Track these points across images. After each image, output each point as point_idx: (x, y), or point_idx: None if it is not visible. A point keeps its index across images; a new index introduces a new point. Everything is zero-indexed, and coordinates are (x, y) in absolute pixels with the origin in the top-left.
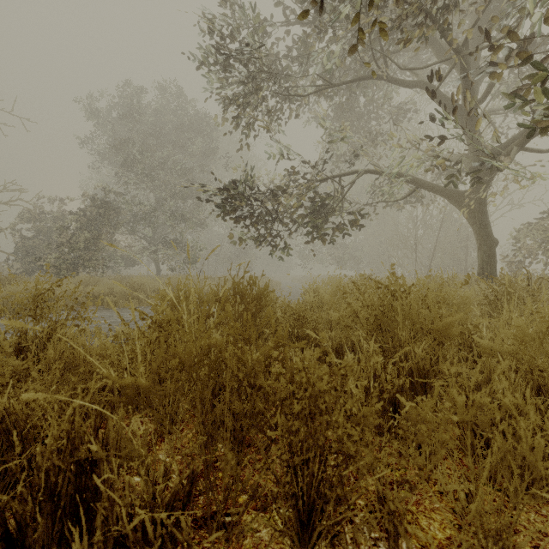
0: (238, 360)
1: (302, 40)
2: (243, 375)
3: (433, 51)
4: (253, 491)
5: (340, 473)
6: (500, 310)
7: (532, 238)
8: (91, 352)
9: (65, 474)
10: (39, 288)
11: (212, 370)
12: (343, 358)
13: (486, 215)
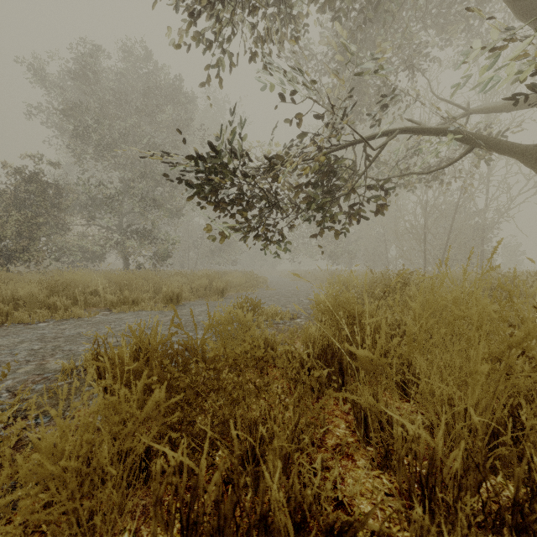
0: None
1: None
2: None
3: None
4: None
5: None
6: None
7: None
8: None
9: None
10: None
11: None
12: None
13: None
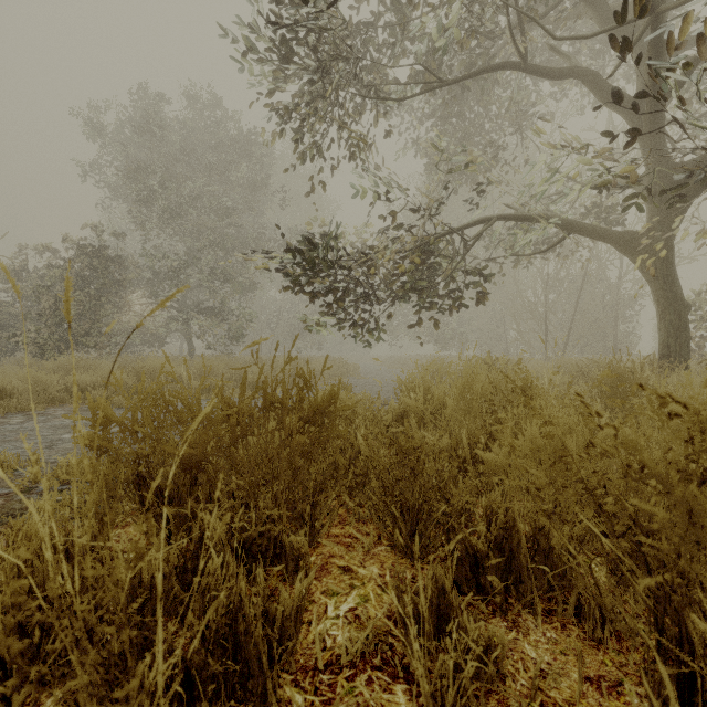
0: None
1: (392, 3)
2: None
3: (593, 16)
4: None
5: None
6: None
7: None
8: None
9: None
10: None
11: None
12: (514, 565)
13: (674, 266)
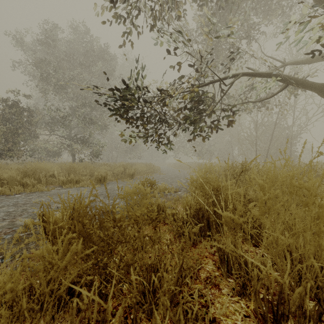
0: None
1: None
2: None
3: None
4: None
5: None
6: None
7: None
8: None
9: None
10: None
11: None
12: None
13: None
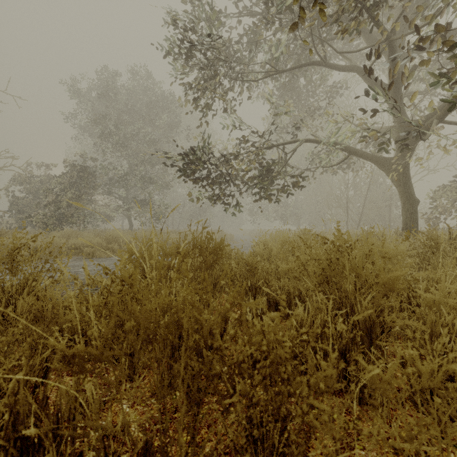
0: (195, 320)
1: (252, 30)
2: (199, 337)
3: (364, 39)
4: (210, 456)
5: (305, 453)
6: (436, 264)
7: (446, 198)
8: (59, 304)
9: (7, 451)
10: (15, 243)
11: (168, 331)
12: (291, 306)
13: (409, 179)
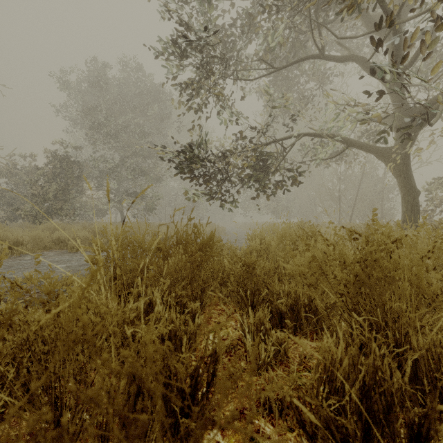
0: None
1: (245, 13)
2: None
3: (363, 22)
4: None
5: None
6: None
7: (442, 190)
8: None
9: None
10: None
11: None
12: (299, 317)
13: (410, 169)
